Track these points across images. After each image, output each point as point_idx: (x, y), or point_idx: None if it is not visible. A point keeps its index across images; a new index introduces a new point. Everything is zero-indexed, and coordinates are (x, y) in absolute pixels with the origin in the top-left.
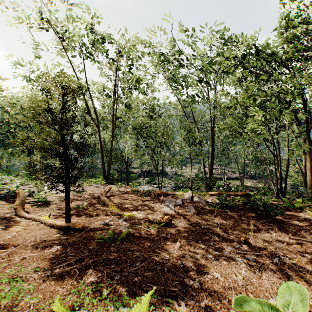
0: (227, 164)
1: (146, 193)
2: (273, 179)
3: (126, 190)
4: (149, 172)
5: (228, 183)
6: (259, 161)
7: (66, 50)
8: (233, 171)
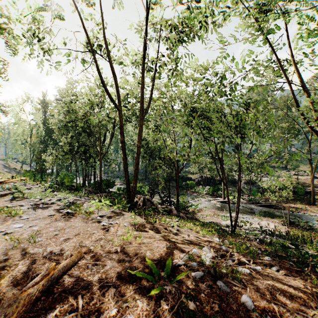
0: None
1: (194, 294)
2: None
3: (139, 253)
4: (211, 179)
5: None
6: None
7: None
8: None
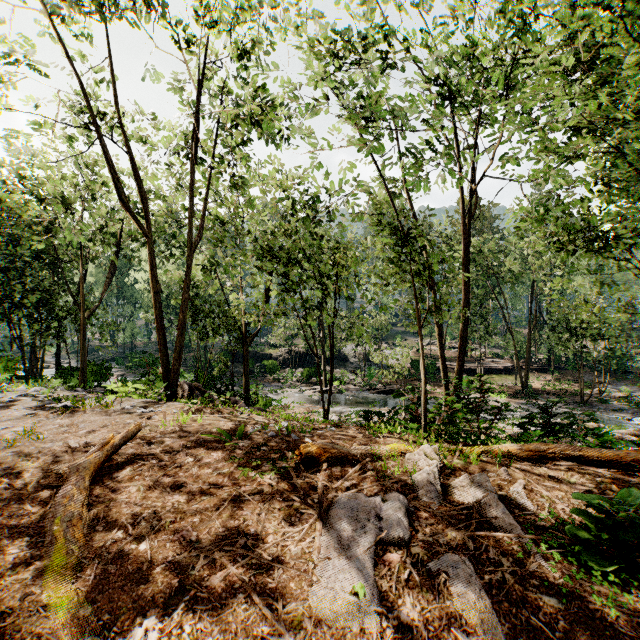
0: (489, 337)
1: (267, 443)
2: (591, 373)
3: (205, 428)
4: (307, 356)
5: (547, 404)
6: (566, 330)
7: (61, 19)
8: (496, 354)
